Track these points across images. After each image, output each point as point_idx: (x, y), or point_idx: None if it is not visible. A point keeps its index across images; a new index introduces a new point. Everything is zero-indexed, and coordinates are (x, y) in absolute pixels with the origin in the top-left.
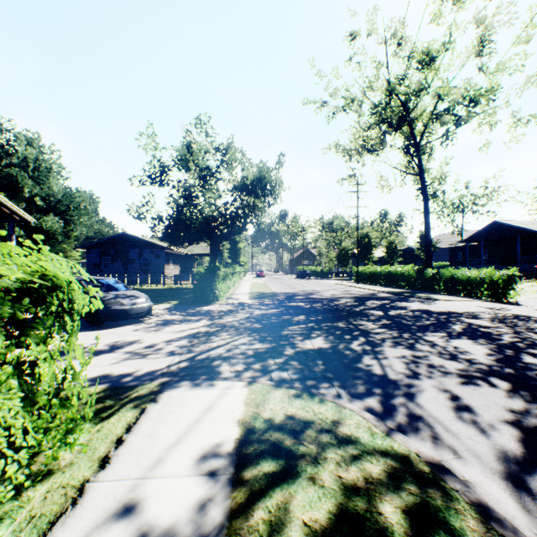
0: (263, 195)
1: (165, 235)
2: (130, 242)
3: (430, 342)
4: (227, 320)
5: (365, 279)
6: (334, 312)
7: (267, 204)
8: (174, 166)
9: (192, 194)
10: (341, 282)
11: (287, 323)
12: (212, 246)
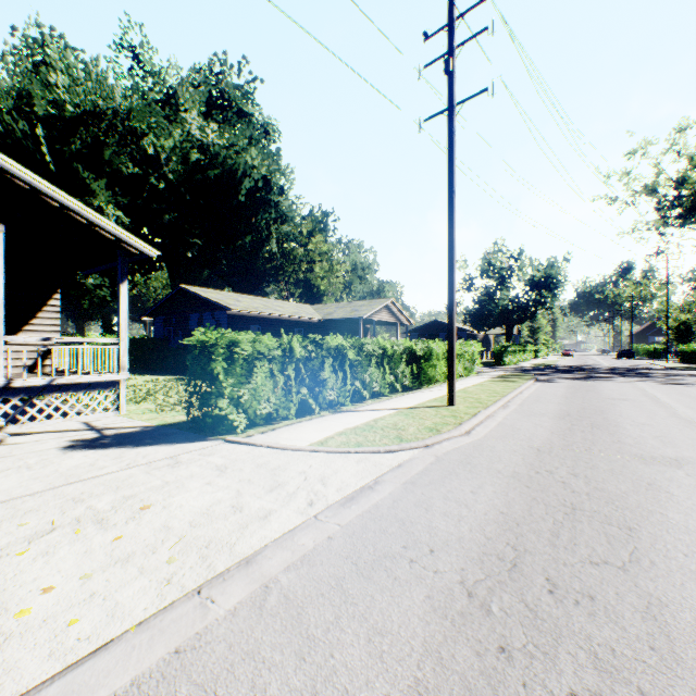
0: (549, 288)
1: (472, 324)
2: (439, 326)
3: (592, 375)
4: (509, 369)
5: (686, 359)
6: (574, 370)
7: (553, 295)
8: (478, 276)
9: (490, 294)
10: (656, 361)
11: (537, 370)
12: (506, 329)
